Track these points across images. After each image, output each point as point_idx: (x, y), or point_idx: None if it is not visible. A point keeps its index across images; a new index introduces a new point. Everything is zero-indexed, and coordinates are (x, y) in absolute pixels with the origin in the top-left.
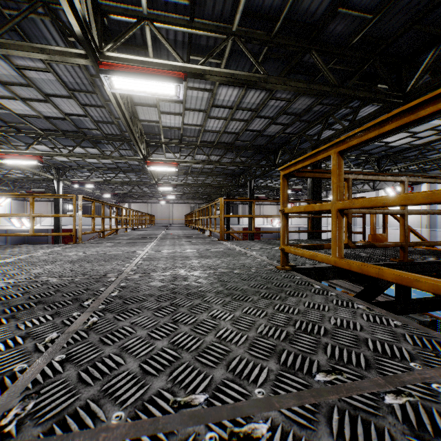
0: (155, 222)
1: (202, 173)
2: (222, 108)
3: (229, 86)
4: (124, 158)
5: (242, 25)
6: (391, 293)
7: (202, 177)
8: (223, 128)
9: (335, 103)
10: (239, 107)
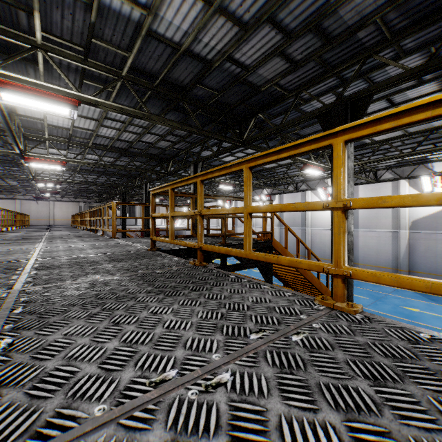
0: None
1: (94, 172)
2: (115, 121)
3: None
4: None
5: (130, 73)
6: (254, 274)
7: (94, 175)
8: (117, 136)
9: None
10: (131, 123)
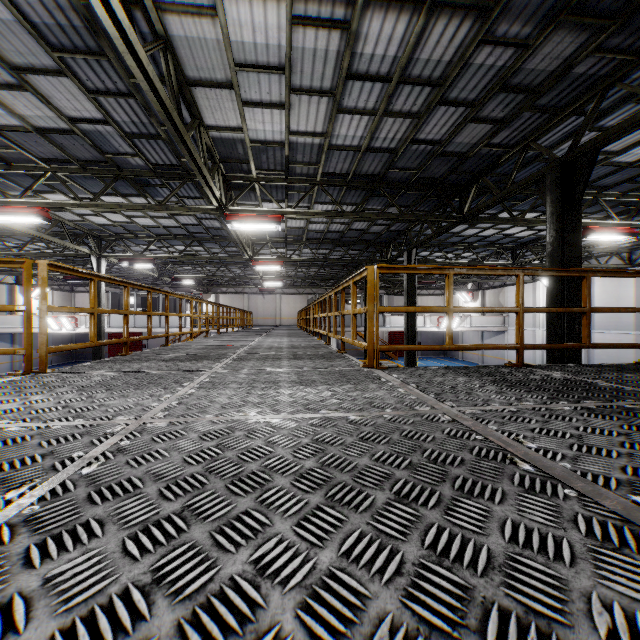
0: (254, 322)
1: (325, 242)
2: (369, 81)
3: (389, 7)
4: (186, 208)
5: None
6: None
7: (326, 249)
8: (367, 138)
9: (633, 47)
10: (405, 76)
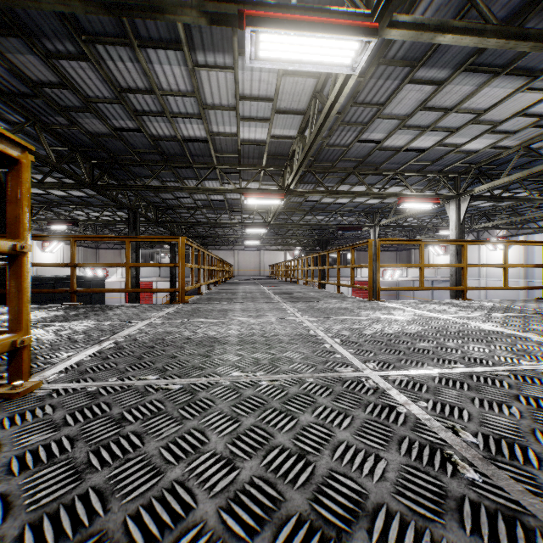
0: None
1: None
2: None
3: None
4: None
5: None
6: None
7: None
8: None
9: None
10: None
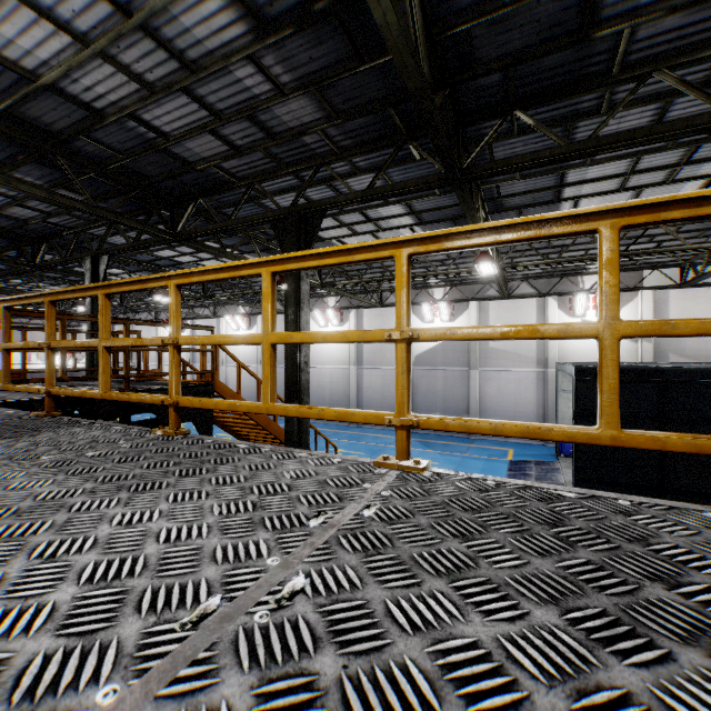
0: None
1: None
2: None
3: None
4: None
5: None
6: None
7: None
8: None
9: (118, 211)
10: None
